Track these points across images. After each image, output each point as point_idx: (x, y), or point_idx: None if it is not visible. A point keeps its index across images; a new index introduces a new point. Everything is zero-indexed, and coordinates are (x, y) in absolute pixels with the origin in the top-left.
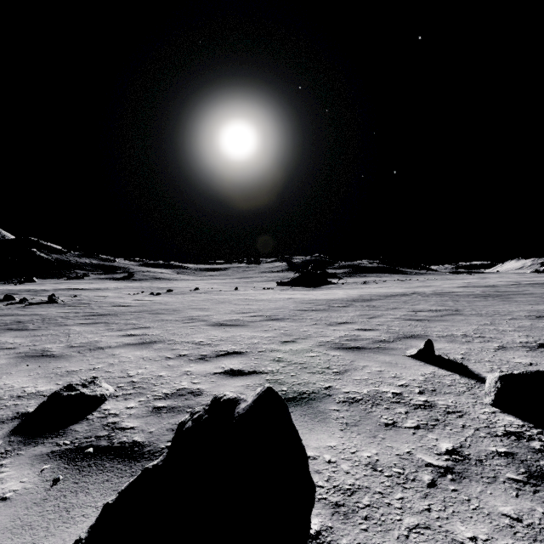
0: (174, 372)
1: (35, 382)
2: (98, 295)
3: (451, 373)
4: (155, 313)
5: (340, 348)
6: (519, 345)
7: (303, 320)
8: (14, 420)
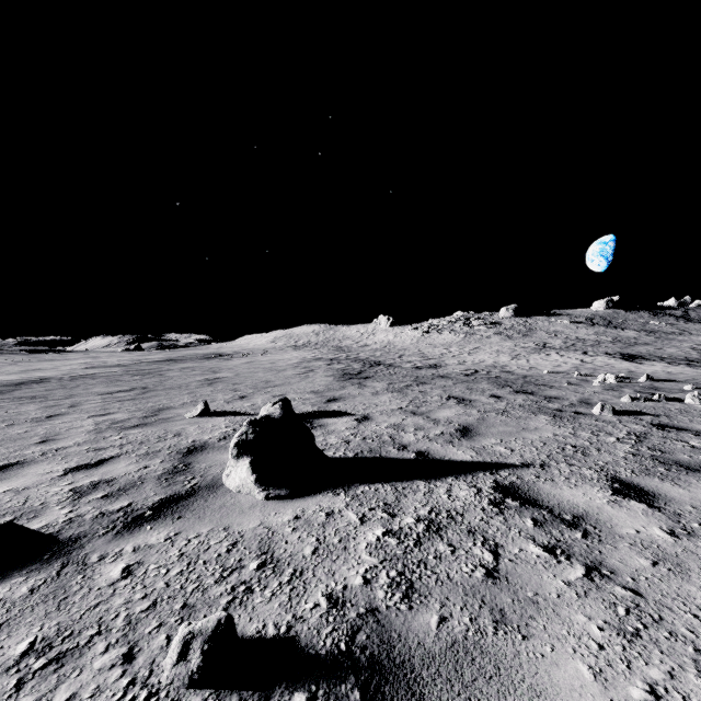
0: None
1: None
2: None
3: (234, 417)
4: None
5: (129, 428)
6: (233, 399)
7: None
8: None
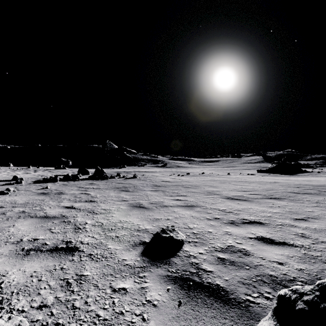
0: (218, 231)
1: (142, 222)
2: (153, 175)
3: None
4: (185, 187)
5: None
6: None
7: (300, 201)
8: (140, 245)
